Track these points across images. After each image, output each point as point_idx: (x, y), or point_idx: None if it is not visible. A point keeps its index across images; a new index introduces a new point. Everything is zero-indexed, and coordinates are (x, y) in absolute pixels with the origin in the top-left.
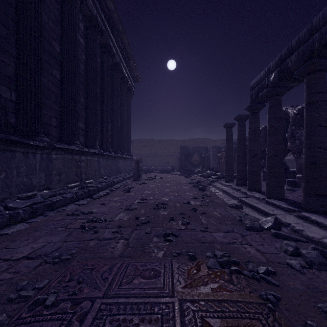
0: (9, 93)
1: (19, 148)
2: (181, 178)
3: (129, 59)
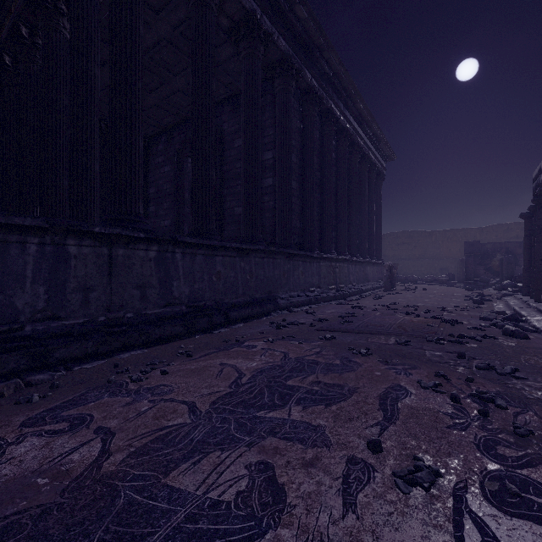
0: (300, 224)
1: (308, 260)
2: (457, 291)
3: (378, 141)
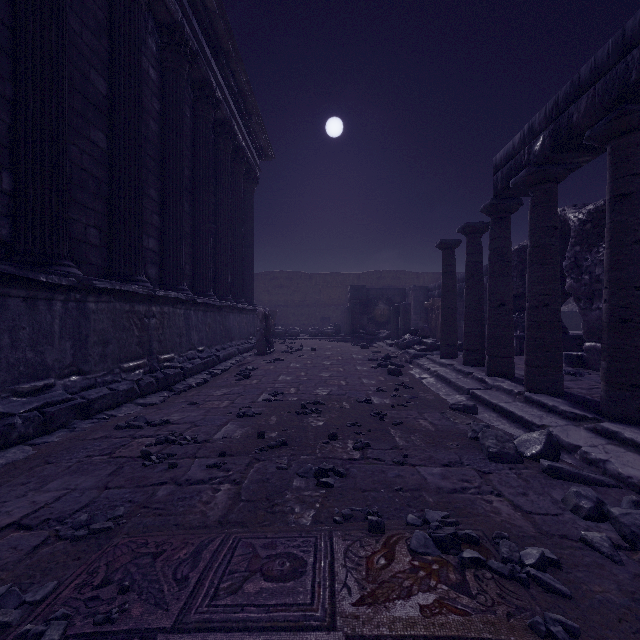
0: None
1: (16, 290)
2: (353, 350)
3: (248, 113)
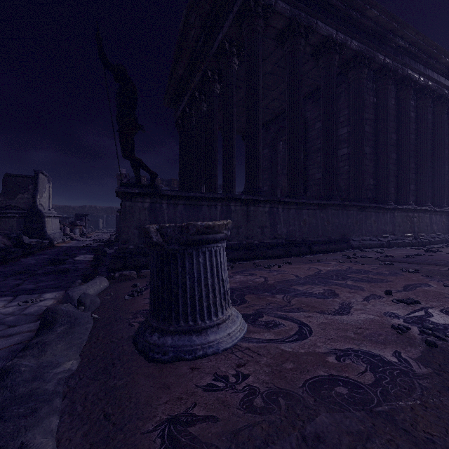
0: (373, 181)
1: (381, 211)
2: None
3: None
